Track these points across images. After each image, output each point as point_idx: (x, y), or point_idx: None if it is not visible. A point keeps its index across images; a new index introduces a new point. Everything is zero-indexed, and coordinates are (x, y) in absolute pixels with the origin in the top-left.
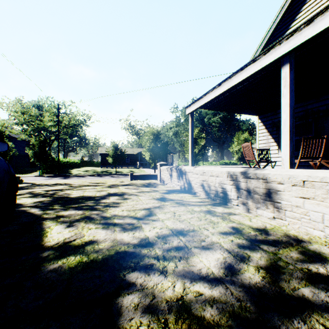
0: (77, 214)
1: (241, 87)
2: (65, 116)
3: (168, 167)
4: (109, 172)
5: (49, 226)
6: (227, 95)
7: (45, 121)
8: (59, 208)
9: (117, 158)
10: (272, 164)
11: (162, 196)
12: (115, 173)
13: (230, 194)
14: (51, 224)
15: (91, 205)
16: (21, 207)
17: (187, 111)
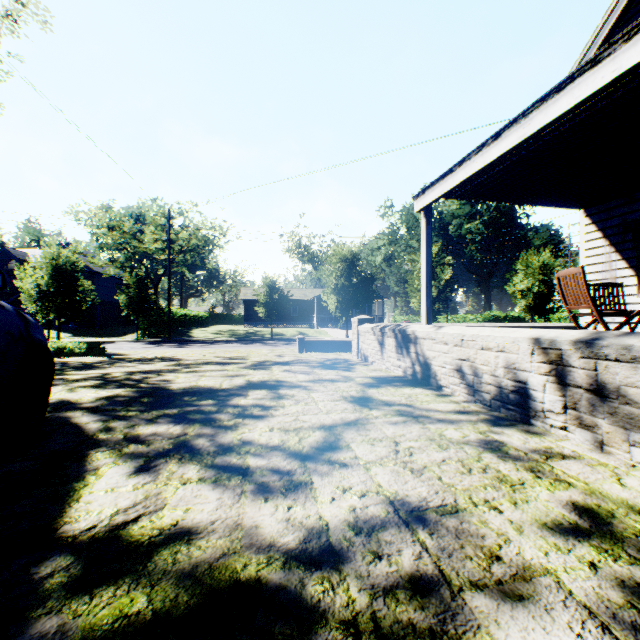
0: (169, 433)
1: (551, 139)
2: (181, 231)
3: (376, 326)
4: (260, 336)
5: (97, 467)
6: (513, 161)
7: (147, 242)
8: (138, 417)
9: (274, 307)
10: (621, 320)
11: (364, 393)
12: (271, 337)
13: (541, 396)
14: (103, 462)
15: (206, 412)
16: (67, 410)
17: (418, 205)
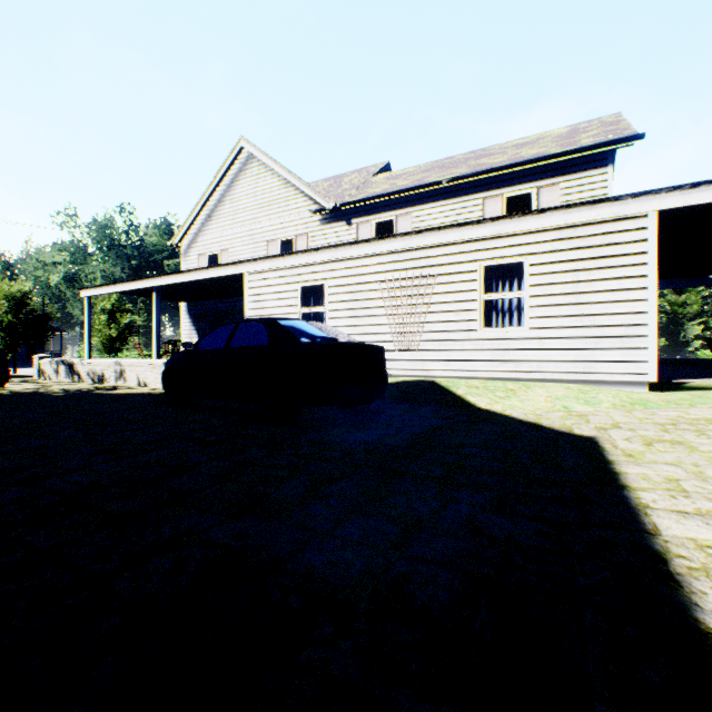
0: None
1: None
2: None
3: (54, 360)
4: None
5: None
6: None
7: None
8: None
9: None
10: None
11: (48, 384)
12: None
13: (107, 376)
14: None
15: None
16: None
17: (83, 294)
